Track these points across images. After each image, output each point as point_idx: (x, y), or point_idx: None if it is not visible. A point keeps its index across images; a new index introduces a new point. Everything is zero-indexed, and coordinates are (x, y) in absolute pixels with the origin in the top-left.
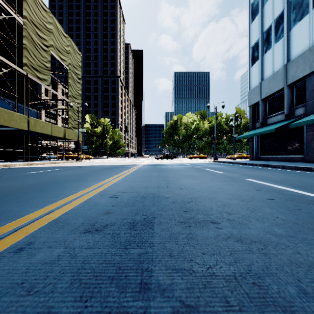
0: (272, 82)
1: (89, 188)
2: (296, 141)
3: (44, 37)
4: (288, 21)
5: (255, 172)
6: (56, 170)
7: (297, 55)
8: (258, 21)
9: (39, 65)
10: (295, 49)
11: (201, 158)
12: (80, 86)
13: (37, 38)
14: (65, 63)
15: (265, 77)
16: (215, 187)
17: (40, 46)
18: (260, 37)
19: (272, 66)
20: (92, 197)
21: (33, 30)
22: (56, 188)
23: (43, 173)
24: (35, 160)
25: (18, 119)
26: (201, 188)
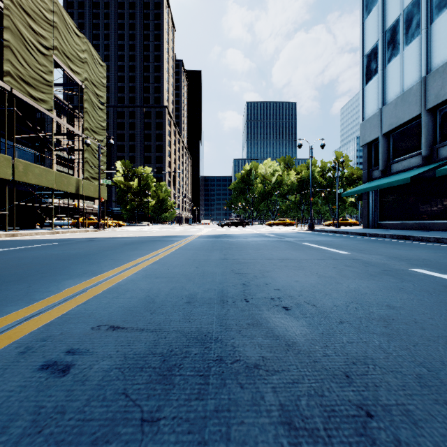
0: (401, 107)
1: (28, 308)
2: (440, 198)
3: (42, 32)
4: (427, 9)
5: (403, 252)
6: (38, 246)
7: (444, 62)
8: (376, 14)
9: (34, 77)
10: (439, 52)
11: (286, 225)
12: (103, 114)
13: (29, 32)
14: (78, 77)
15: (388, 99)
16: (373, 301)
17: (35, 47)
18: (380, 38)
19: (399, 82)
20: None
21: (21, 20)
22: None
23: (1, 254)
24: (32, 228)
25: None
26: (339, 304)
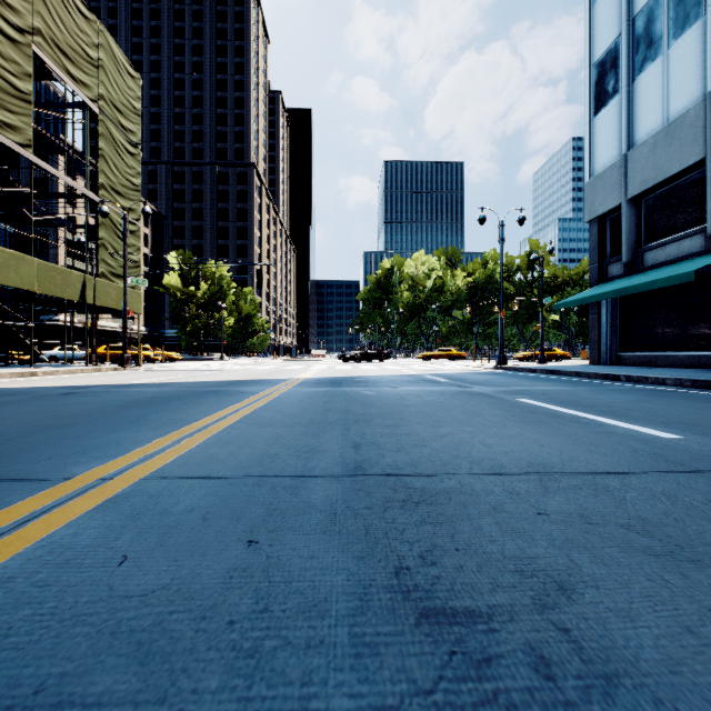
0: (664, 149)
1: None
2: None
3: None
4: None
5: None
6: None
7: None
8: None
9: None
10: None
11: (452, 359)
12: (135, 163)
13: None
14: (84, 92)
15: (638, 138)
16: None
17: None
18: (623, 31)
19: (661, 105)
20: None
21: None
22: None
23: None
24: None
25: None
26: None
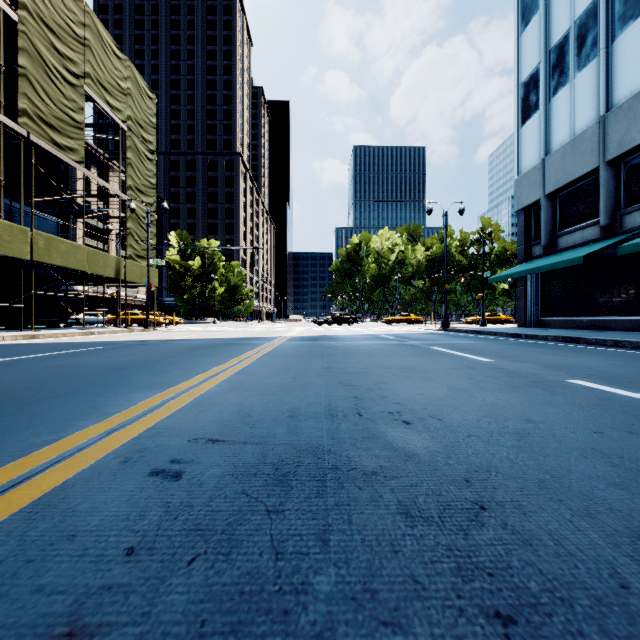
0: (571, 157)
1: (106, 421)
2: (625, 285)
3: (69, 54)
4: (607, 21)
5: (566, 359)
6: (75, 352)
7: (630, 95)
8: (537, 26)
9: (59, 116)
10: (624, 81)
11: (411, 323)
12: (153, 167)
13: (53, 55)
14: (118, 116)
15: (553, 146)
16: (511, 415)
17: (60, 75)
18: (542, 61)
19: (569, 122)
20: (79, 478)
21: (42, 37)
22: (4, 419)
23: (32, 362)
24: (54, 326)
25: (6, 236)
26: (469, 418)
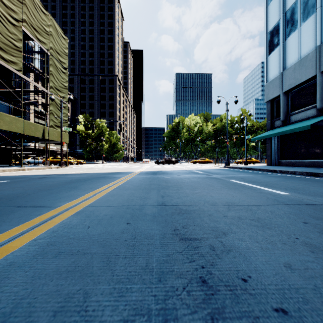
0: (298, 70)
1: None
2: None
3: (12, 7)
4: None
5: None
6: None
7: None
8: None
9: (5, 42)
10: None
11: (206, 163)
12: (65, 77)
13: (1, 6)
14: (44, 46)
15: (288, 65)
16: None
17: (6, 18)
18: (281, 18)
19: (297, 51)
20: None
21: None
22: None
23: None
24: (7, 165)
25: None
26: None
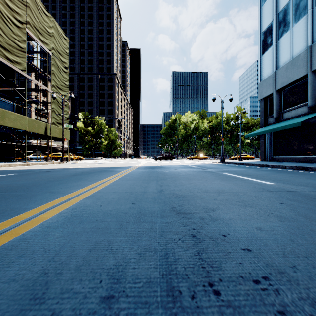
0: (291, 69)
1: None
2: None
3: (16, 10)
4: None
5: None
6: None
7: None
8: (271, 1)
9: (10, 43)
10: None
11: (202, 159)
12: (66, 76)
13: (6, 9)
14: (46, 47)
15: (280, 64)
16: None
17: (11, 20)
18: (274, 19)
19: (290, 51)
20: None
21: None
22: None
23: None
24: (11, 161)
25: None
26: None
